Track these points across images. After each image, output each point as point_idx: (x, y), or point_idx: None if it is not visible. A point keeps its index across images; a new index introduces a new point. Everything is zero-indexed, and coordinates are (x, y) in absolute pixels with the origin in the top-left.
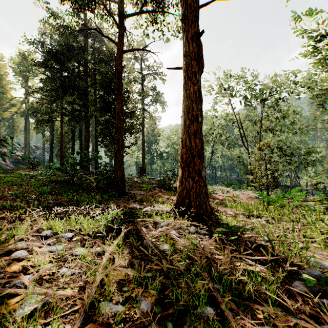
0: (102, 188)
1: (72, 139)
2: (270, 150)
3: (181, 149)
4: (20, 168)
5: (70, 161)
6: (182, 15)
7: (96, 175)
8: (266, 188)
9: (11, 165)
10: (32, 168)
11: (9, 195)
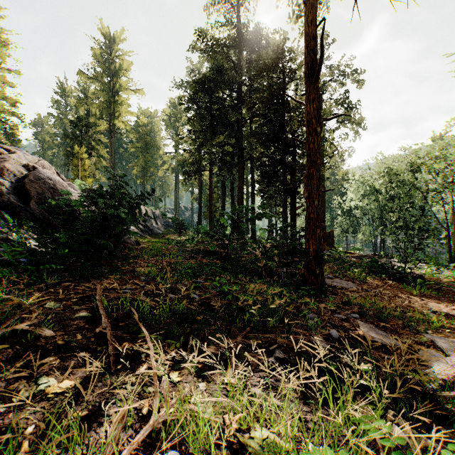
0: (276, 273)
1: (222, 195)
2: None
3: None
4: (170, 232)
5: (222, 221)
6: None
7: (264, 246)
8: None
9: (162, 229)
10: (179, 233)
11: (143, 273)
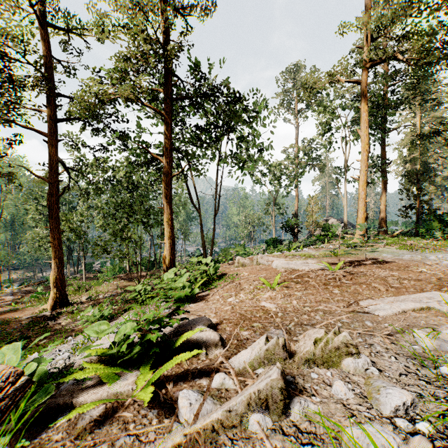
0: None
1: None
2: None
3: (55, 280)
4: None
5: None
6: (51, 215)
7: None
8: None
9: None
10: None
11: None
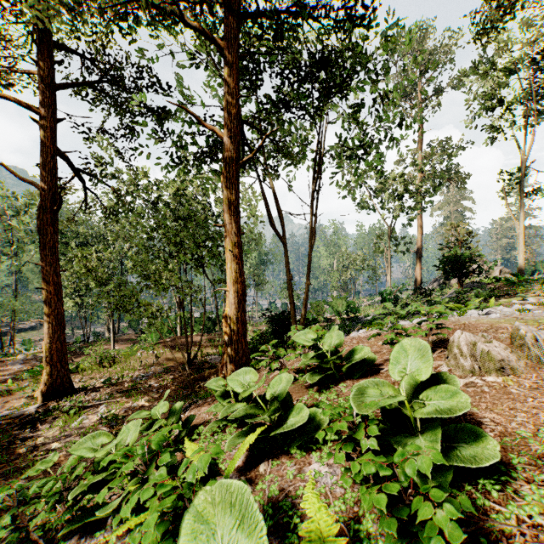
0: None
1: None
2: None
3: (49, 351)
4: None
5: None
6: (42, 244)
7: None
8: None
9: None
10: None
11: None
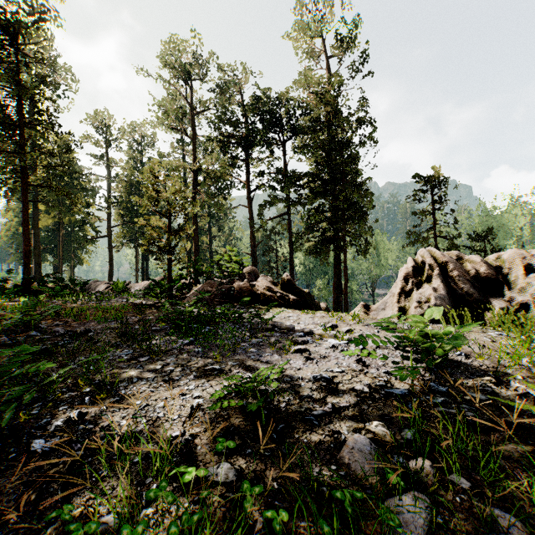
0: None
1: (255, 264)
2: None
3: None
4: None
5: None
6: None
7: None
8: None
9: None
10: None
11: None
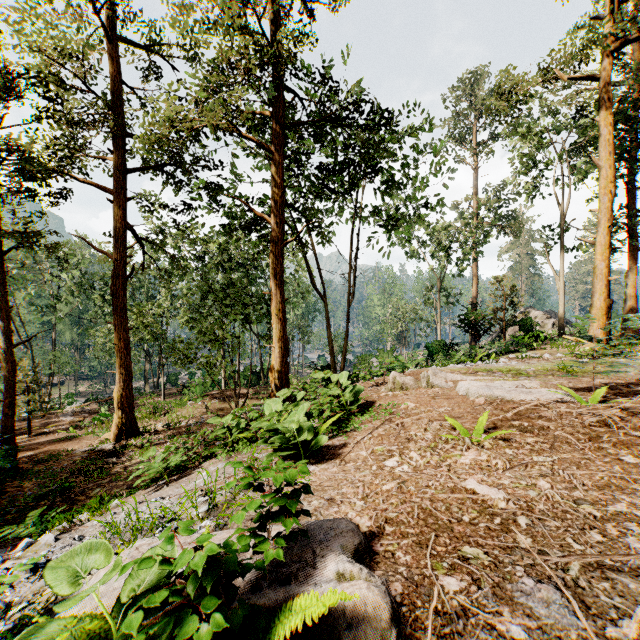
0: None
1: None
2: (32, 368)
3: (120, 398)
4: None
5: None
6: (114, 306)
7: None
8: (29, 414)
9: None
10: None
11: None
